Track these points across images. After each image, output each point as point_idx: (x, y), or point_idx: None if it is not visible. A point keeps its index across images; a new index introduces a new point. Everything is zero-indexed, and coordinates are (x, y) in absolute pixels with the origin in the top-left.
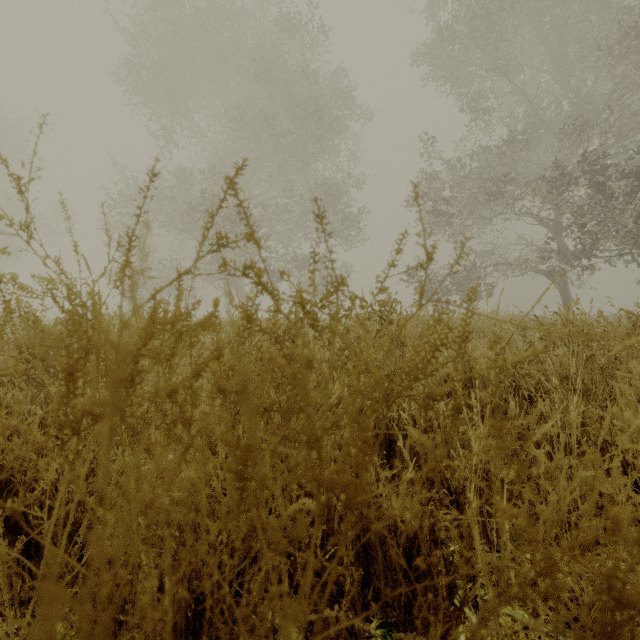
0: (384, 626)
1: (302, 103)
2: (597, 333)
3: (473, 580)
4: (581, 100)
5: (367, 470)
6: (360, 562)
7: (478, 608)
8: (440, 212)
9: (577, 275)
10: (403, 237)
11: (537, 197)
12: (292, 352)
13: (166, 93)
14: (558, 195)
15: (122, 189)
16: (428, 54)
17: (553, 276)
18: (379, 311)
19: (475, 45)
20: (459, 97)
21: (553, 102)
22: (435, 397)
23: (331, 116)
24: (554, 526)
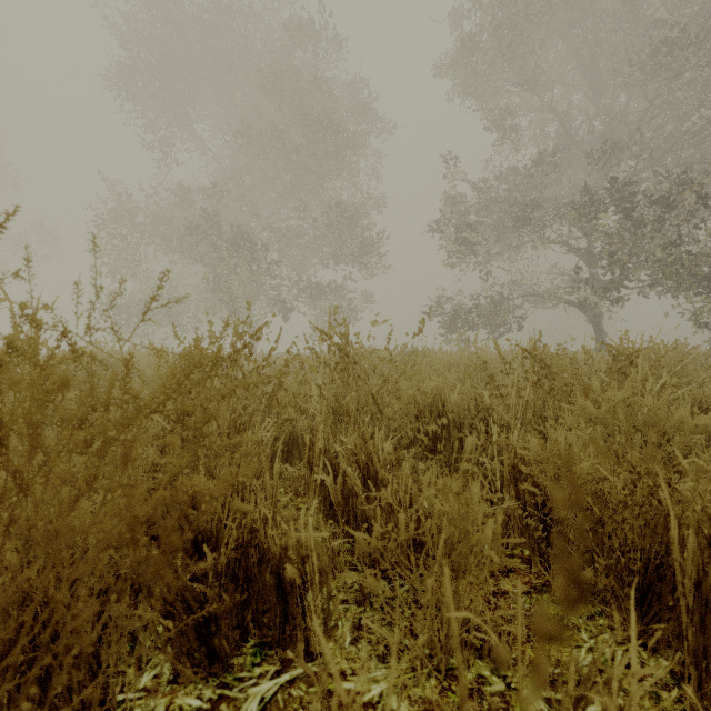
0: (259, 645)
1: (314, 115)
2: (556, 366)
3: (364, 604)
4: (613, 119)
5: (33, 459)
6: (238, 585)
7: (358, 628)
8: (464, 238)
9: (607, 307)
10: (165, 275)
11: (564, 223)
12: (51, 373)
13: (163, 100)
14: (586, 221)
15: (113, 207)
16: (452, 65)
17: (584, 308)
18: (337, 344)
19: (501, 57)
20: (486, 113)
21: (586, 121)
22: (187, 412)
23: (347, 130)
24: (404, 543)
